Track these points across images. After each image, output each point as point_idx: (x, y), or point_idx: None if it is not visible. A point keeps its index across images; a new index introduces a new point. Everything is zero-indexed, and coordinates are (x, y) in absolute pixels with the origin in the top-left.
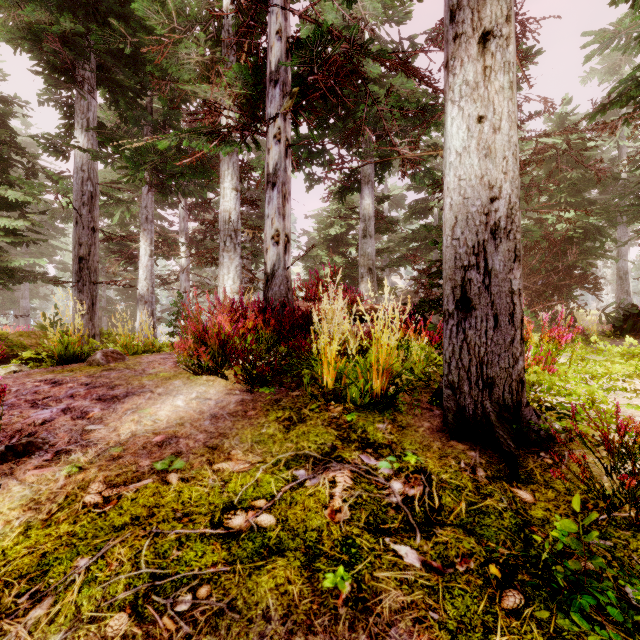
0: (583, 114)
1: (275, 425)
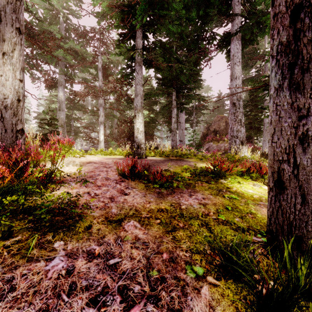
0: None
1: None
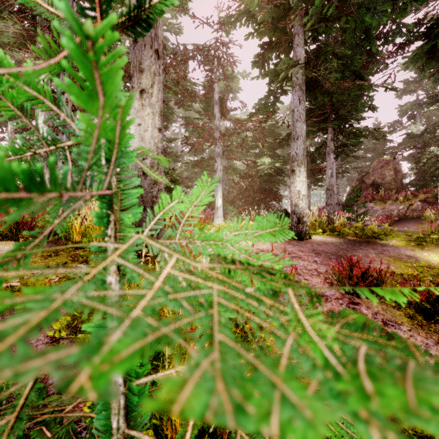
0: (286, 106)
1: (39, 257)
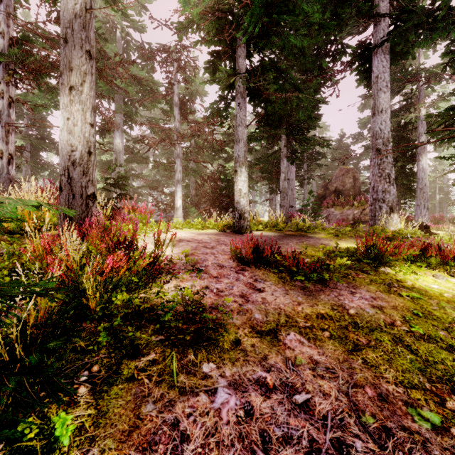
0: None
1: None
